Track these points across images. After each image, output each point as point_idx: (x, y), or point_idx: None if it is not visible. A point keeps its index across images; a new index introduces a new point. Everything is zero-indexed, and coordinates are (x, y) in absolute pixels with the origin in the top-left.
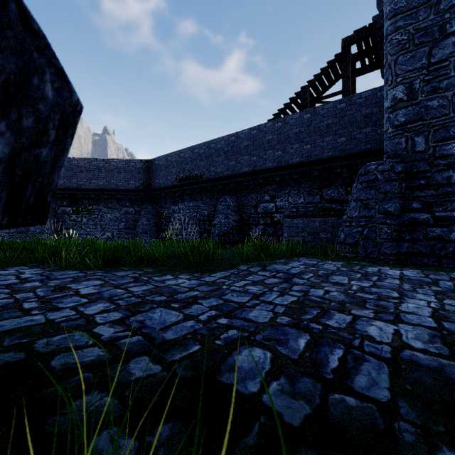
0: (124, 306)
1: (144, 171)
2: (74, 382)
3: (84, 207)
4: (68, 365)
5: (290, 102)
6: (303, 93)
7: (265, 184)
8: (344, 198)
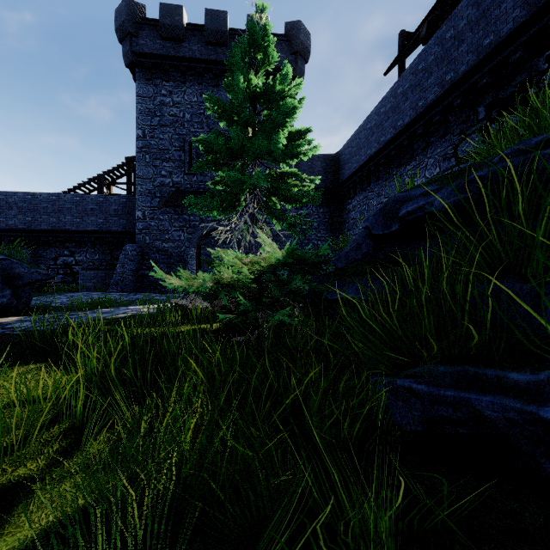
0: None
1: None
2: None
3: None
4: None
5: (89, 181)
6: (99, 178)
7: (65, 241)
8: None
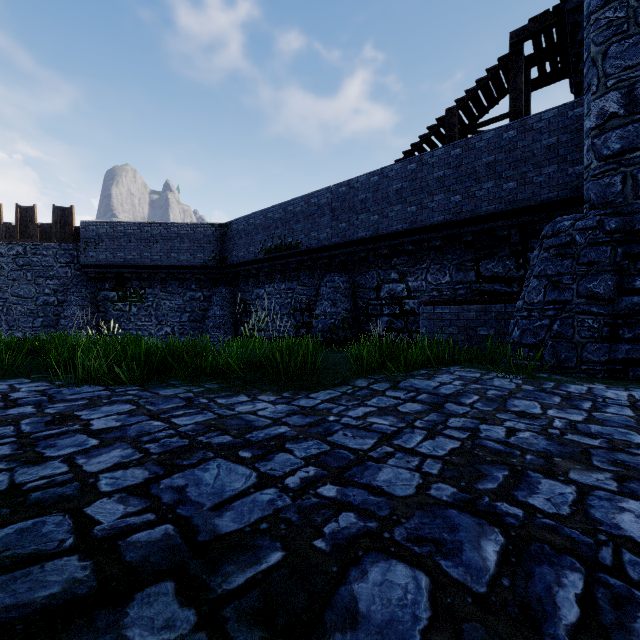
0: (156, 454)
1: (217, 240)
2: None
3: (134, 291)
4: None
5: (429, 133)
6: (448, 118)
7: (391, 255)
8: (513, 275)
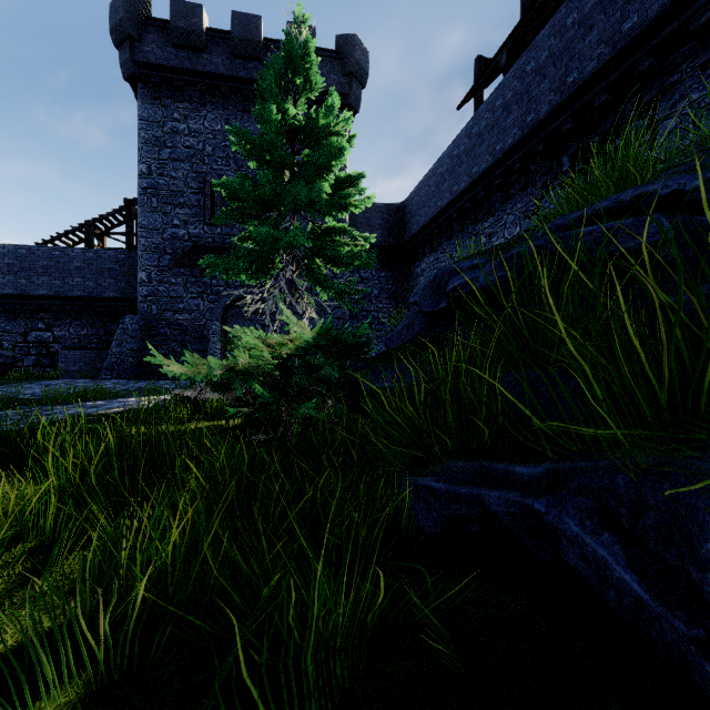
0: None
1: None
2: None
3: None
4: None
5: (73, 230)
6: (88, 227)
7: (39, 311)
8: None
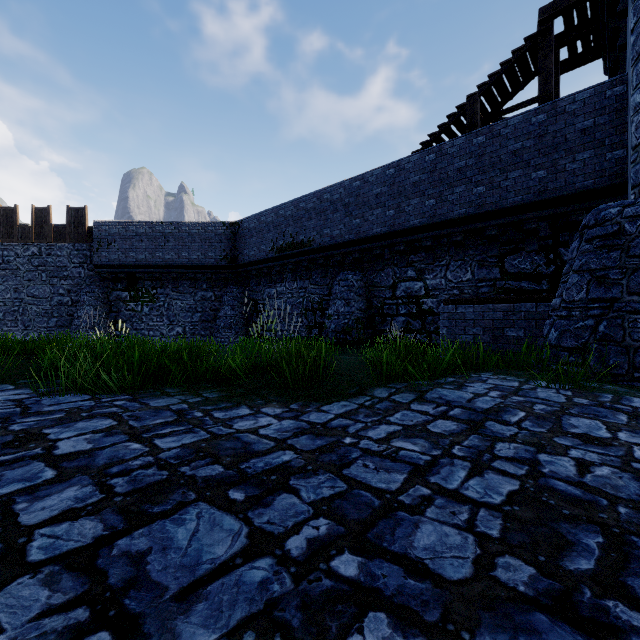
0: (120, 495)
1: (228, 239)
2: None
3: (146, 291)
4: None
5: (448, 122)
6: (470, 105)
7: (408, 252)
8: (543, 272)
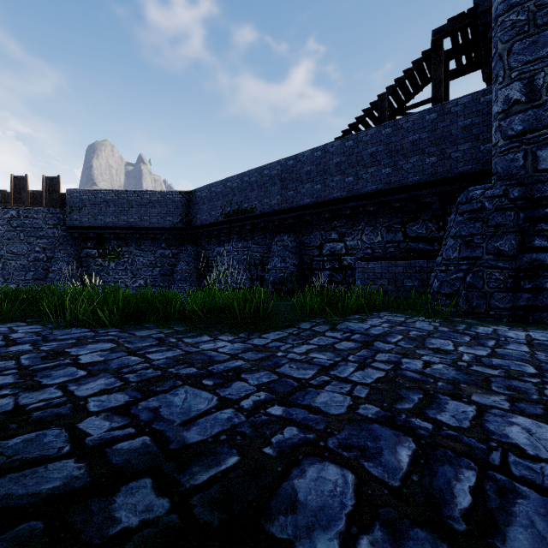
0: (134, 382)
1: (183, 205)
2: (2, 545)
3: (112, 249)
4: (8, 502)
5: (364, 115)
6: (380, 103)
7: (332, 219)
8: (435, 236)
